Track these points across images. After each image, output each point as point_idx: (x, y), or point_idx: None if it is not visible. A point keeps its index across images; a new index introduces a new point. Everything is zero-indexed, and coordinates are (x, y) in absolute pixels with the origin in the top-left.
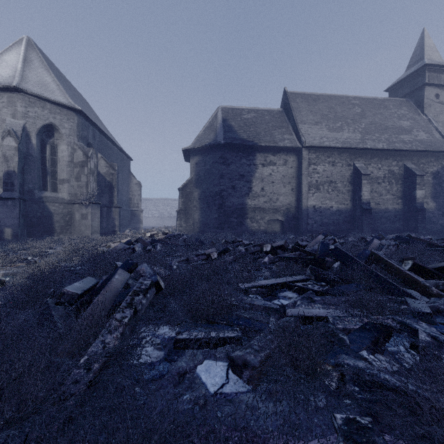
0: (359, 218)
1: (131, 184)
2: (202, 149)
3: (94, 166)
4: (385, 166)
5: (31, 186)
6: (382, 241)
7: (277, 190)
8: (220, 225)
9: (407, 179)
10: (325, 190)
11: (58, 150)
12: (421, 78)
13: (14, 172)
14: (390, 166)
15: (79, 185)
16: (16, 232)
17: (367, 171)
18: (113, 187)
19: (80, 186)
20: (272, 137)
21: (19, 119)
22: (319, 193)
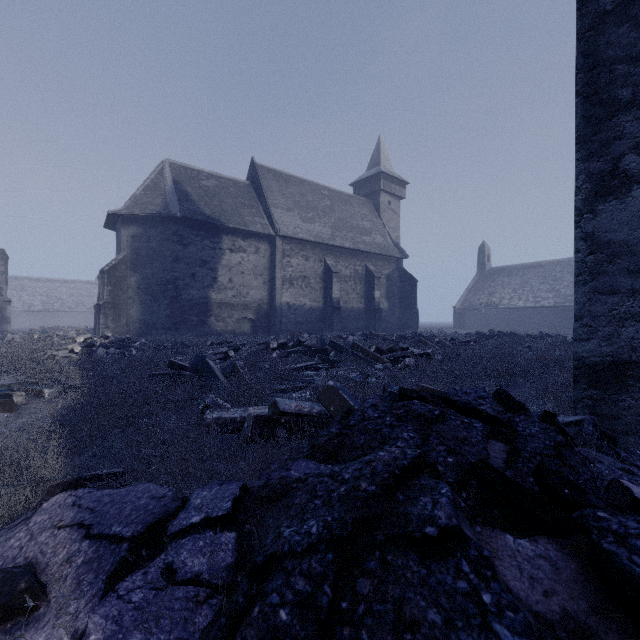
0: (330, 316)
1: None
2: (143, 217)
3: None
4: (351, 265)
5: None
6: (354, 337)
7: (247, 282)
8: (174, 325)
9: (368, 279)
10: (299, 286)
11: None
12: (378, 183)
13: None
14: (355, 265)
15: None
16: None
17: (337, 269)
18: None
19: None
20: (241, 217)
21: None
22: (293, 288)
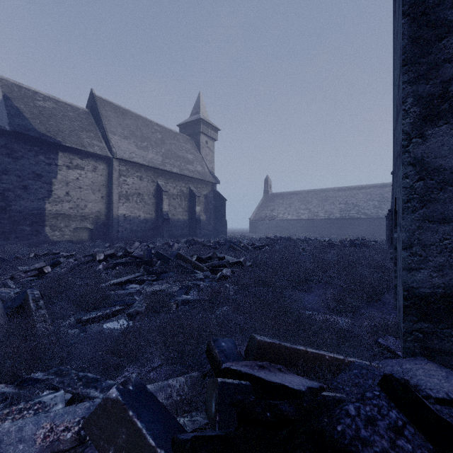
0: (161, 226)
1: None
2: None
3: None
4: (178, 186)
5: None
6: (179, 245)
7: (85, 196)
8: (2, 234)
9: (191, 198)
10: (134, 201)
11: None
12: (198, 126)
13: None
14: (181, 186)
15: None
16: None
17: (166, 188)
18: None
19: None
20: (79, 138)
21: None
22: (129, 203)
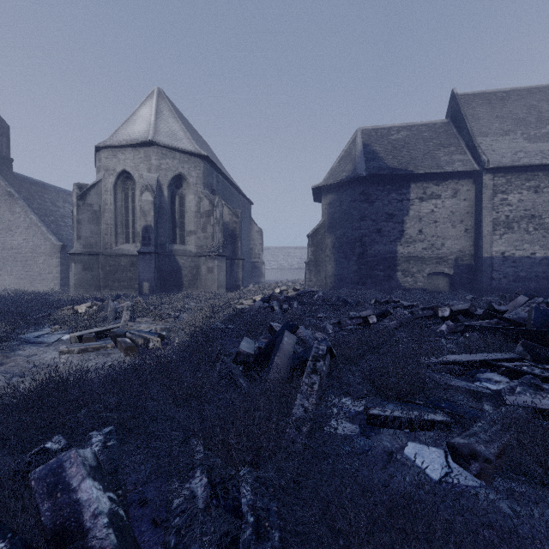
0: None
1: (252, 232)
2: (336, 185)
3: (219, 215)
4: None
5: (163, 239)
6: None
7: (442, 232)
8: (360, 279)
9: None
10: (521, 229)
11: (186, 201)
12: None
13: (150, 226)
14: None
15: (205, 236)
16: (153, 286)
17: None
18: (236, 237)
19: (206, 238)
20: (434, 160)
21: (153, 173)
22: (511, 233)
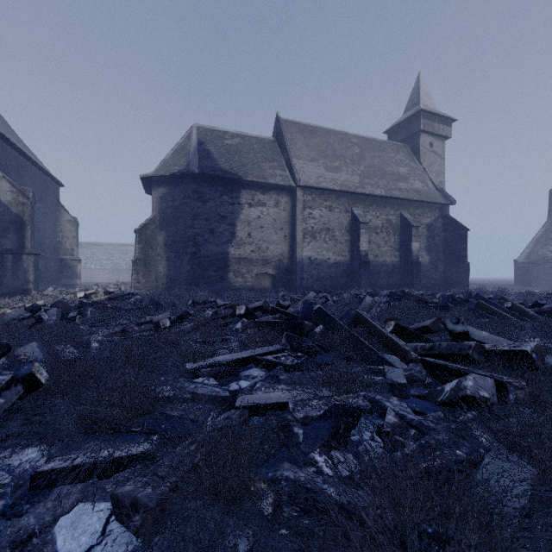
0: (358, 271)
1: (61, 221)
2: (169, 178)
3: None
4: (383, 214)
5: None
6: (375, 298)
7: (267, 237)
8: (193, 280)
9: (404, 230)
10: (321, 239)
11: None
12: (417, 123)
13: None
14: (388, 215)
15: None
16: None
17: (365, 219)
18: (24, 224)
19: None
20: (261, 170)
21: None
22: (315, 242)
